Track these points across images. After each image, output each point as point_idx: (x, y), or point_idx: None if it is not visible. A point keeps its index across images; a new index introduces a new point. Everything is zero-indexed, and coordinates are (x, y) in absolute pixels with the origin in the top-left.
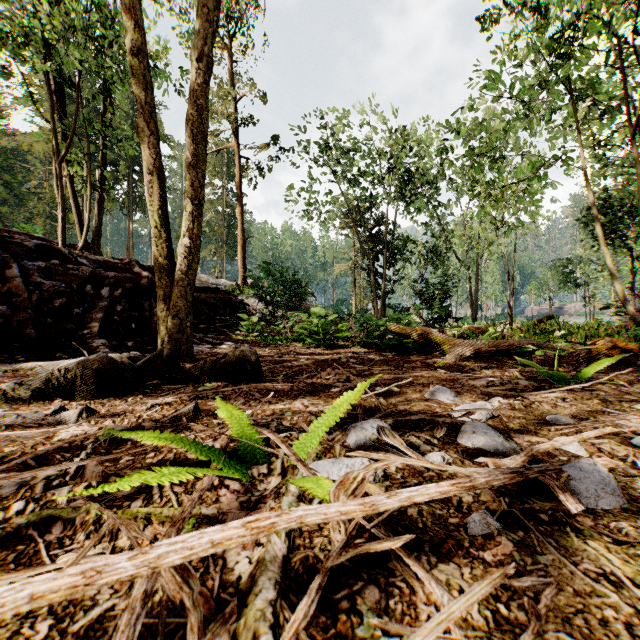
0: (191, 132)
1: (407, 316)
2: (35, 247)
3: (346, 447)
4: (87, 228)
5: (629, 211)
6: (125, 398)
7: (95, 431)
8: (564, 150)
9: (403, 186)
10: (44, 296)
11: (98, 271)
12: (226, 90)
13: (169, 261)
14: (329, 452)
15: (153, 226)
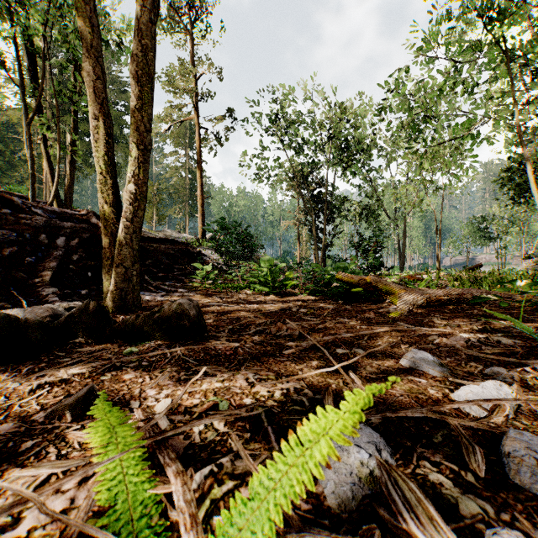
0: (135, 73)
1: (352, 265)
2: None
3: (319, 502)
4: (56, 185)
5: None
6: (20, 368)
7: None
8: (495, 111)
9: (341, 153)
10: None
11: (53, 221)
12: (187, 68)
13: (115, 208)
14: None
15: (98, 172)
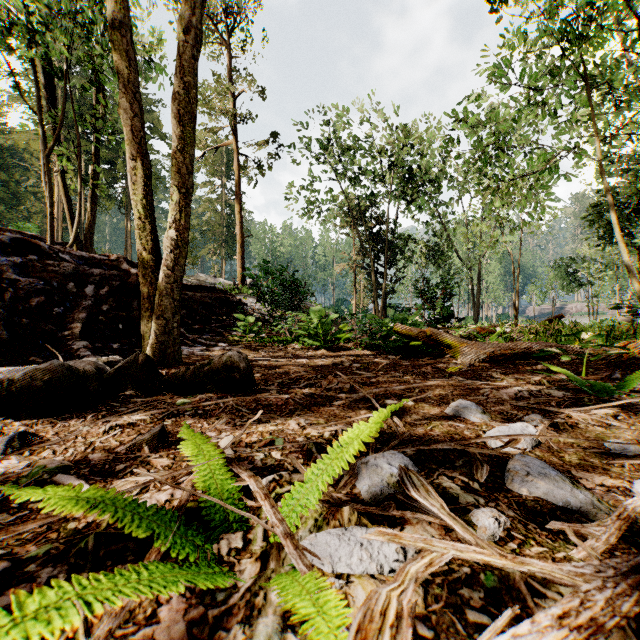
0: (177, 112)
1: (412, 316)
2: (10, 241)
3: (356, 497)
4: (77, 224)
5: (637, 208)
6: (84, 415)
7: (22, 468)
8: (576, 142)
9: (404, 184)
10: (20, 294)
11: (82, 268)
12: (224, 86)
13: (154, 256)
14: (333, 518)
15: (136, 217)
